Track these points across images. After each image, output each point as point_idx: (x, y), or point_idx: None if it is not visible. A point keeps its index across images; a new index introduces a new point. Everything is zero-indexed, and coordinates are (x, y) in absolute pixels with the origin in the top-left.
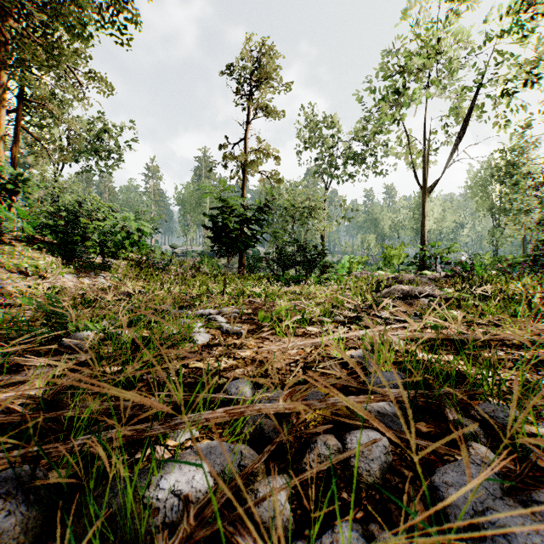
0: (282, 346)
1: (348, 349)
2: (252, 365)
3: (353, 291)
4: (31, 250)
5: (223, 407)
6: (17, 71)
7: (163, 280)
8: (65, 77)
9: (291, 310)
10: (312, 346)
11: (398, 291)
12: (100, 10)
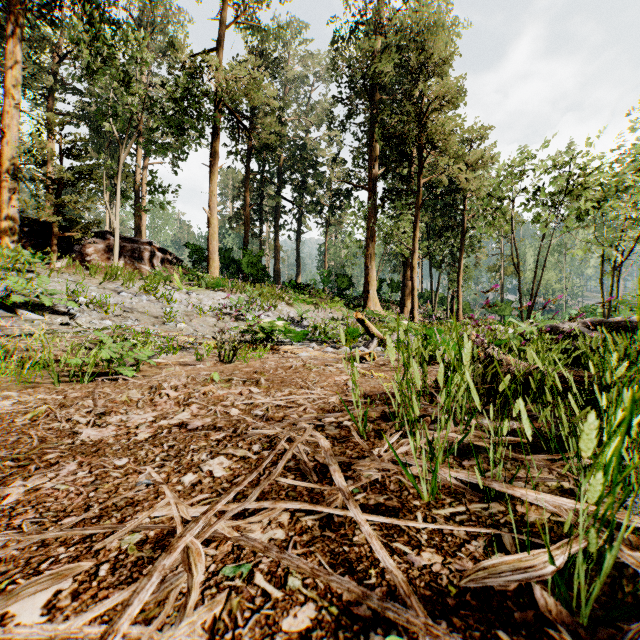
0: None
1: None
2: None
3: None
4: None
5: None
6: None
7: None
8: None
9: None
10: None
11: None
12: None
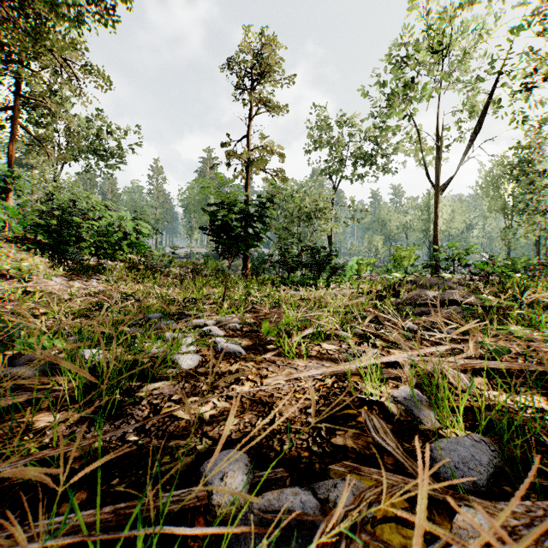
0: (293, 376)
1: (382, 380)
2: (251, 410)
3: (368, 297)
4: (15, 251)
5: (196, 521)
6: (12, 66)
7: (160, 284)
8: (61, 71)
9: (300, 320)
10: (333, 375)
11: (421, 297)
12: (98, 2)
